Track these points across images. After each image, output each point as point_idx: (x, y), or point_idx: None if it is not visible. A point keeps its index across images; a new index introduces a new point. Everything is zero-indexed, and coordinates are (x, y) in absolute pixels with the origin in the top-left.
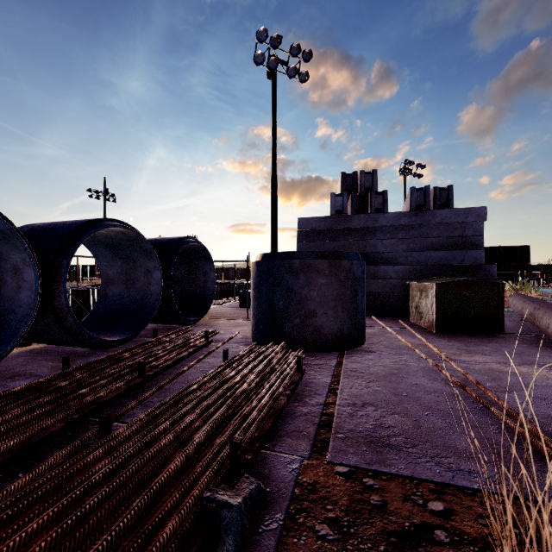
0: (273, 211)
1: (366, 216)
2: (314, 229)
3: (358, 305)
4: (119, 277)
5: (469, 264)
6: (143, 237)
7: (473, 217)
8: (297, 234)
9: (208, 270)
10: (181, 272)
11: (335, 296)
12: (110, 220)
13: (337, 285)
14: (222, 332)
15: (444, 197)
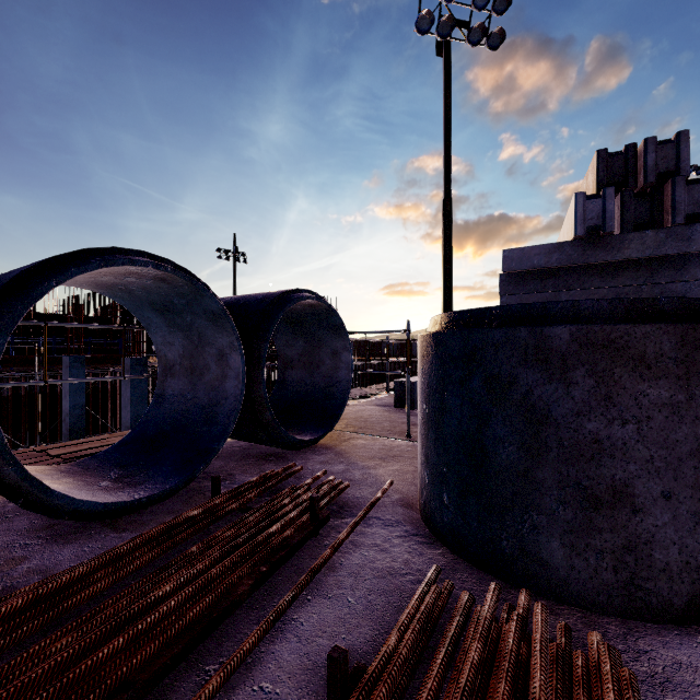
0: (446, 255)
1: (659, 232)
2: (535, 270)
3: None
4: (181, 363)
5: None
6: (202, 287)
7: None
8: (501, 280)
9: (339, 348)
10: (297, 352)
11: None
12: (129, 252)
13: None
14: (357, 476)
15: None
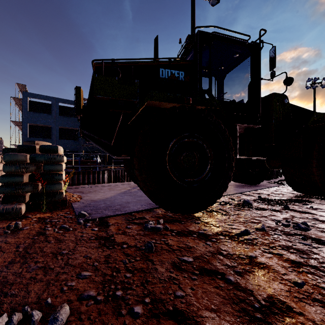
0: None
1: None
2: None
3: None
4: None
5: None
6: None
7: None
8: None
9: None
10: None
11: None
12: None
13: None
14: None
15: None
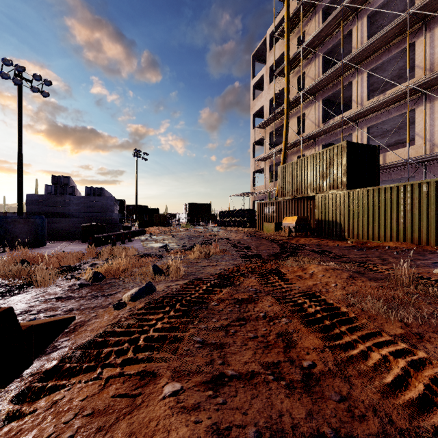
0: (19, 178)
1: (65, 196)
2: (36, 200)
3: (39, 233)
4: None
5: (109, 218)
6: None
7: (110, 200)
8: (26, 201)
9: None
10: None
11: (27, 230)
12: None
13: (28, 227)
14: None
15: (99, 192)
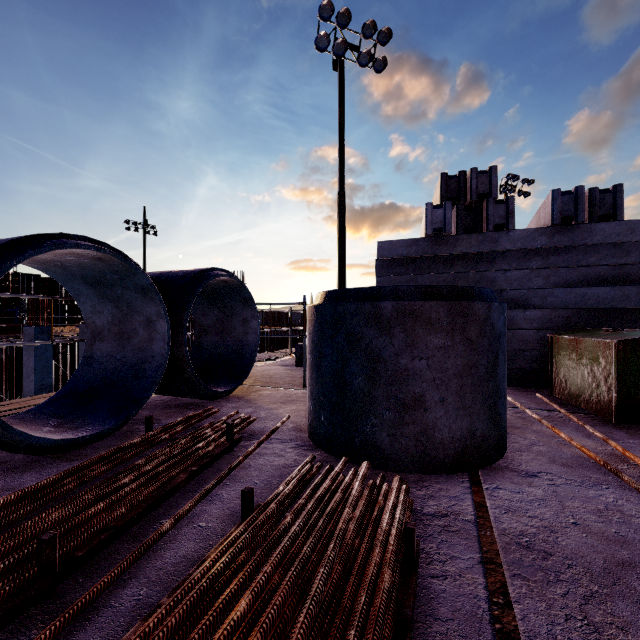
0: (341, 239)
1: (479, 235)
2: (400, 258)
3: (498, 384)
4: (110, 328)
5: None
6: (135, 266)
7: None
8: (376, 264)
9: (248, 316)
10: (212, 320)
11: (459, 369)
12: (73, 237)
13: (464, 349)
14: (262, 415)
15: (608, 204)
